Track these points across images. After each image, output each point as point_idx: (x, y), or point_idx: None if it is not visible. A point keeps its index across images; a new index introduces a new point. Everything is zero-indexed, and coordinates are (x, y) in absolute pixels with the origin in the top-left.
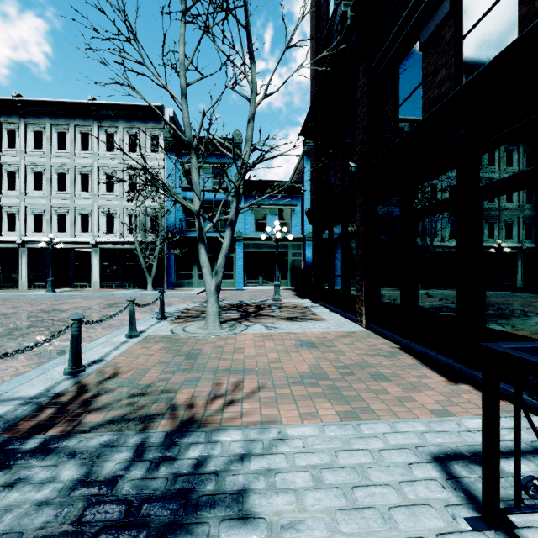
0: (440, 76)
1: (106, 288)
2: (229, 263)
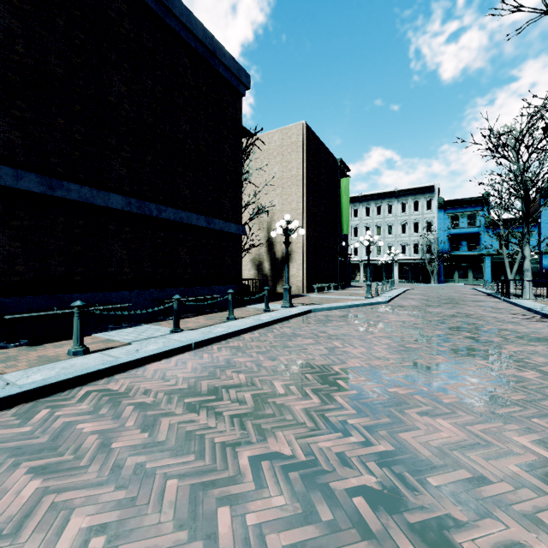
0: None
1: (401, 283)
2: (480, 269)
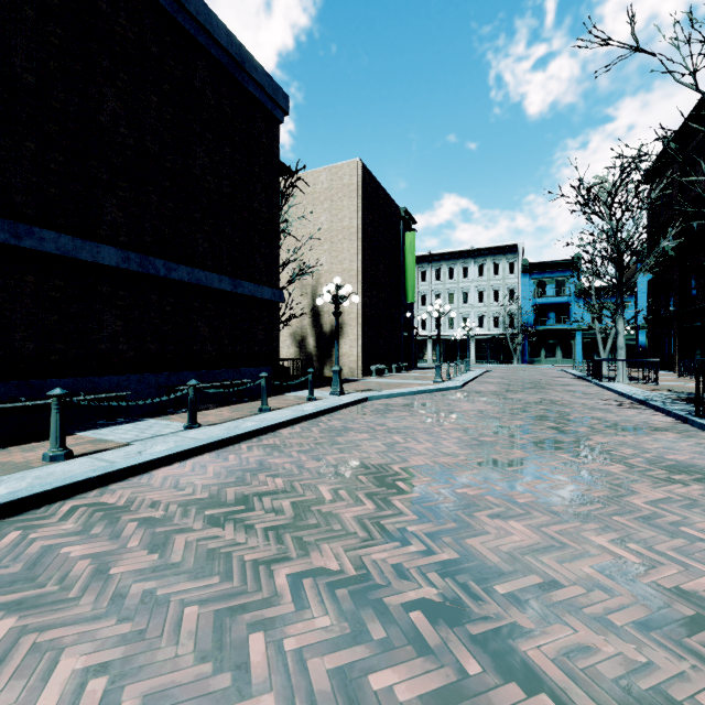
0: (700, 293)
1: (478, 364)
2: (570, 347)
